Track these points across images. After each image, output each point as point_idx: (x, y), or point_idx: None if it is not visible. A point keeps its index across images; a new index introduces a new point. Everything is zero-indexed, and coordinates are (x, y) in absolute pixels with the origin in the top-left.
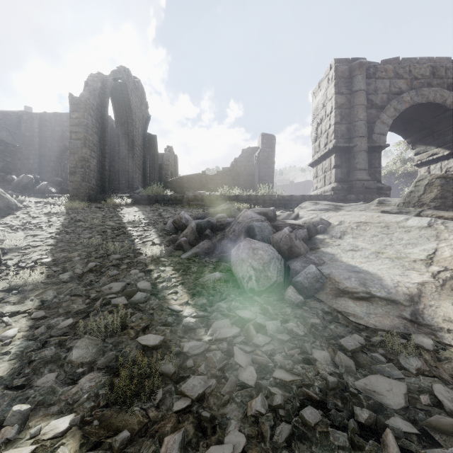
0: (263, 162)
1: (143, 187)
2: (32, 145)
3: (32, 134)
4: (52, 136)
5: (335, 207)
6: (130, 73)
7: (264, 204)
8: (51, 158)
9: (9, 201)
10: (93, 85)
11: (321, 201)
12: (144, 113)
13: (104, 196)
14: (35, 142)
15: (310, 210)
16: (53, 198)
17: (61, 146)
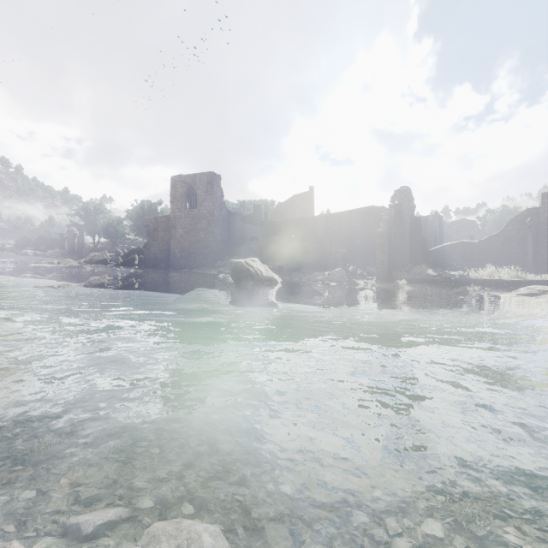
0: (543, 223)
1: (410, 262)
2: (335, 234)
3: (335, 227)
4: (345, 226)
5: (543, 292)
6: (402, 191)
7: (496, 286)
8: (345, 240)
9: (359, 285)
10: (384, 219)
11: (538, 286)
12: (410, 207)
13: (392, 279)
14: (336, 232)
15: (518, 294)
16: (367, 279)
17: (351, 232)
